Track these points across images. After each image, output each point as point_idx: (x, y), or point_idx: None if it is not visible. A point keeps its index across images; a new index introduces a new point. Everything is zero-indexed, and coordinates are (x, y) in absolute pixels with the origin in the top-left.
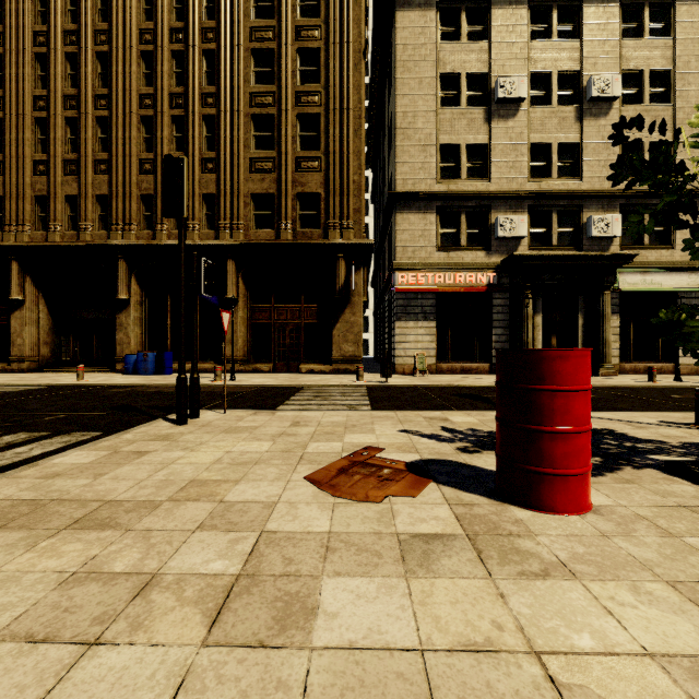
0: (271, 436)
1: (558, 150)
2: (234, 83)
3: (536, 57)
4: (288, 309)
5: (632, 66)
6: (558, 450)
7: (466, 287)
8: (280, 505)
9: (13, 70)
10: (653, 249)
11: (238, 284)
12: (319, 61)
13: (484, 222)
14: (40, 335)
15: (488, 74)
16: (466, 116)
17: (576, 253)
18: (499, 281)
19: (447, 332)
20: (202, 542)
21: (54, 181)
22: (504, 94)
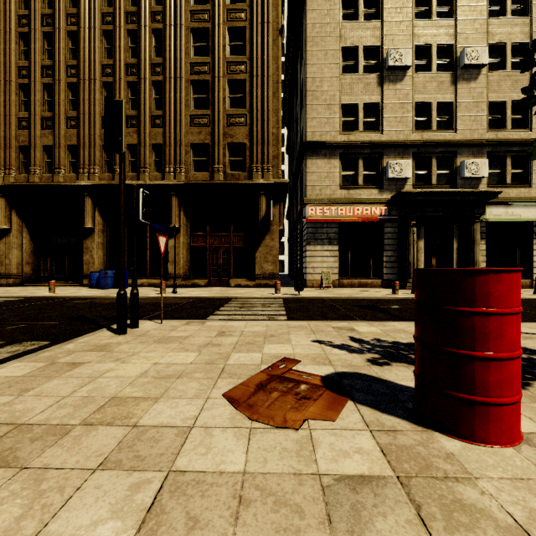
0: (198, 346)
1: (437, 107)
2: (177, 55)
3: (419, 33)
4: (220, 236)
5: (497, 39)
6: (490, 377)
7: (363, 218)
8: (194, 431)
9: (2, 46)
10: (514, 187)
11: (180, 216)
12: (245, 38)
13: (377, 166)
14: (24, 257)
15: (381, 47)
16: (363, 80)
17: (452, 190)
18: (389, 213)
19: (347, 254)
20: (99, 488)
21: (34, 134)
22: (393, 63)
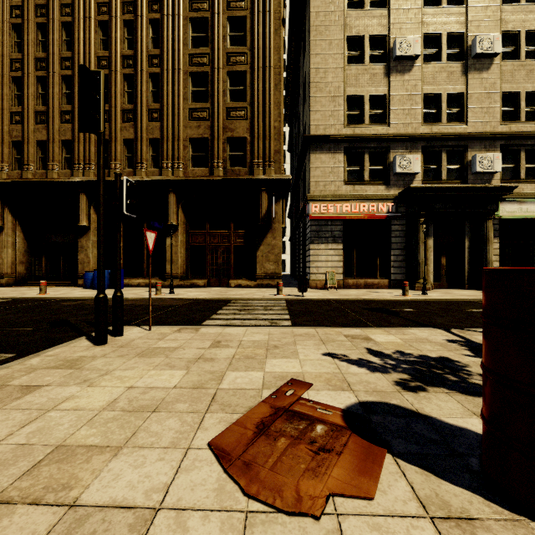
0: (186, 361)
1: (447, 99)
2: (175, 46)
3: (428, 21)
4: (220, 234)
5: (510, 27)
6: None
7: (369, 215)
8: (160, 518)
9: None
10: (528, 182)
11: (178, 213)
12: (245, 27)
13: (384, 160)
14: (17, 256)
15: (388, 36)
16: (369, 71)
17: (464, 186)
18: (397, 210)
19: (352, 253)
20: None
21: (27, 129)
22: (401, 52)
